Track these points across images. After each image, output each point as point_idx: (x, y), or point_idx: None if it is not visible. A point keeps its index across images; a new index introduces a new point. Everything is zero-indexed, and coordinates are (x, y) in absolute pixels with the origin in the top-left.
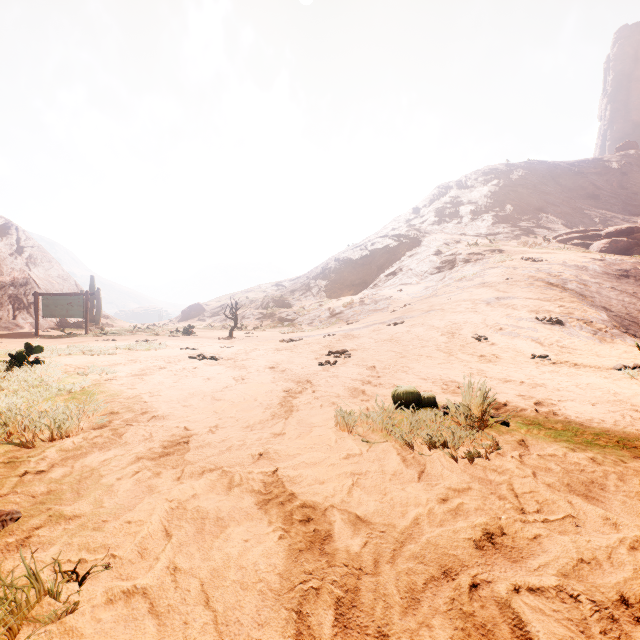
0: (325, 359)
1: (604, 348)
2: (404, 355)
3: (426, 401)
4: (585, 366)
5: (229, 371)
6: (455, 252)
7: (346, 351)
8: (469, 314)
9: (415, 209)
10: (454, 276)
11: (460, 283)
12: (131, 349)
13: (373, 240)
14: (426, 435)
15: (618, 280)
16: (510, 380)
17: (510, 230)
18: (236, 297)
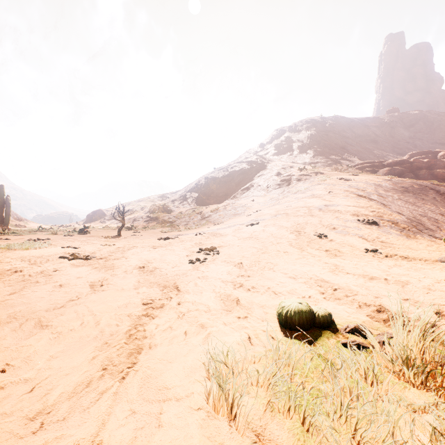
0: (195, 256)
1: (412, 242)
2: (265, 251)
3: (322, 321)
4: (414, 259)
5: (93, 273)
6: (290, 174)
7: (214, 248)
8: (308, 217)
9: (261, 144)
10: (291, 190)
11: (296, 195)
12: (9, 248)
13: (232, 164)
14: (388, 441)
15: (403, 194)
16: (373, 277)
17: (325, 160)
18: (130, 205)
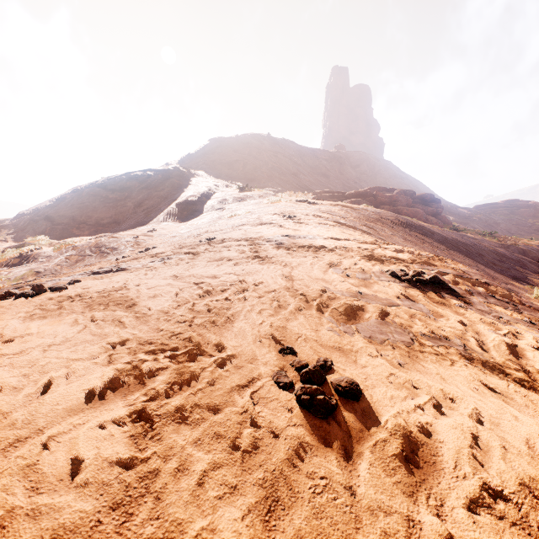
0: None
1: None
2: None
3: None
4: None
5: None
6: (226, 193)
7: None
8: (249, 262)
9: (188, 156)
10: (223, 215)
11: (230, 221)
12: None
13: (132, 173)
14: None
15: (393, 228)
16: None
17: (275, 185)
18: None
